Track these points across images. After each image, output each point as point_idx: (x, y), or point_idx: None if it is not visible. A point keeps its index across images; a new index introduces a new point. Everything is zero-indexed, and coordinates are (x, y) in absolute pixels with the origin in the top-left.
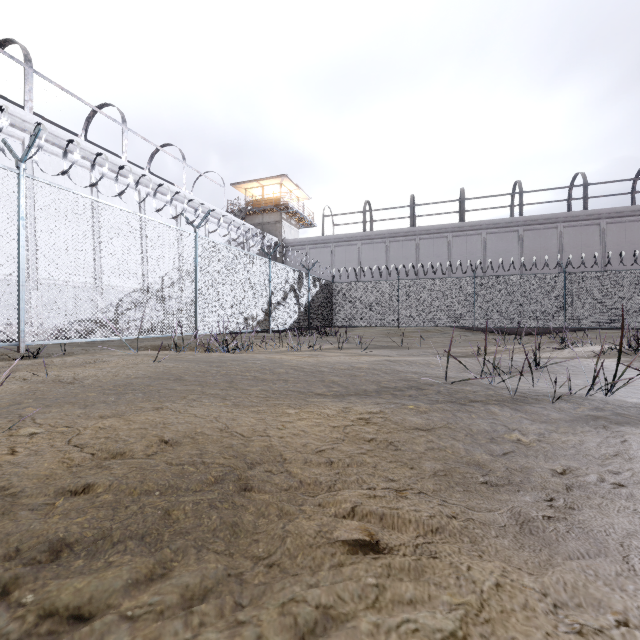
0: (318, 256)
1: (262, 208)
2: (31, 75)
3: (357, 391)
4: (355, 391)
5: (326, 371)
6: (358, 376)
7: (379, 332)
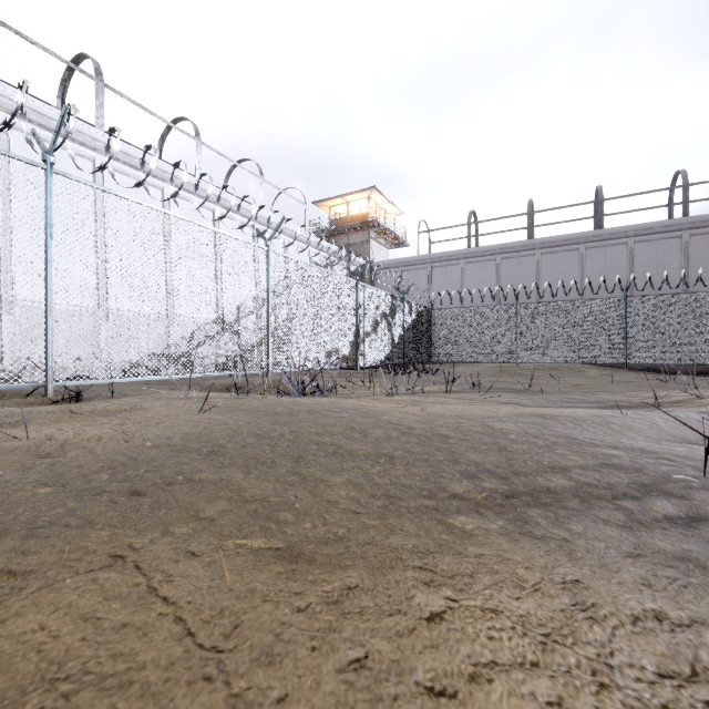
0: (412, 279)
1: (347, 227)
2: (102, 89)
3: (533, 493)
4: (529, 493)
5: (451, 436)
6: (514, 452)
7: (489, 369)
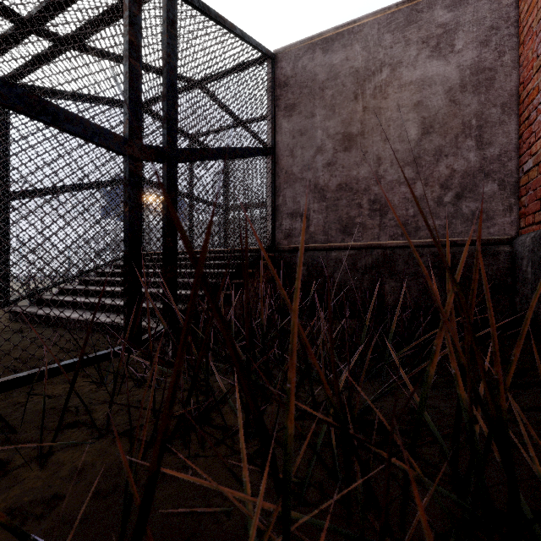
0: None
1: None
2: None
3: None
4: None
5: None
6: None
7: None
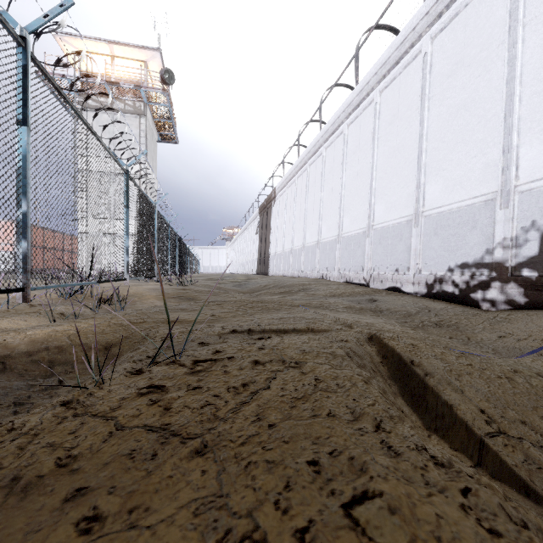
0: None
1: None
2: None
3: None
4: None
5: None
6: None
7: None
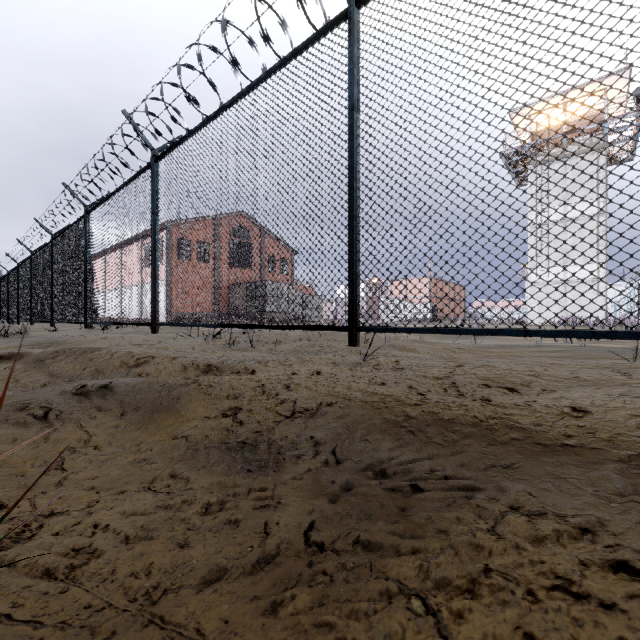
0: None
1: None
2: None
3: None
4: None
5: None
6: None
7: None
